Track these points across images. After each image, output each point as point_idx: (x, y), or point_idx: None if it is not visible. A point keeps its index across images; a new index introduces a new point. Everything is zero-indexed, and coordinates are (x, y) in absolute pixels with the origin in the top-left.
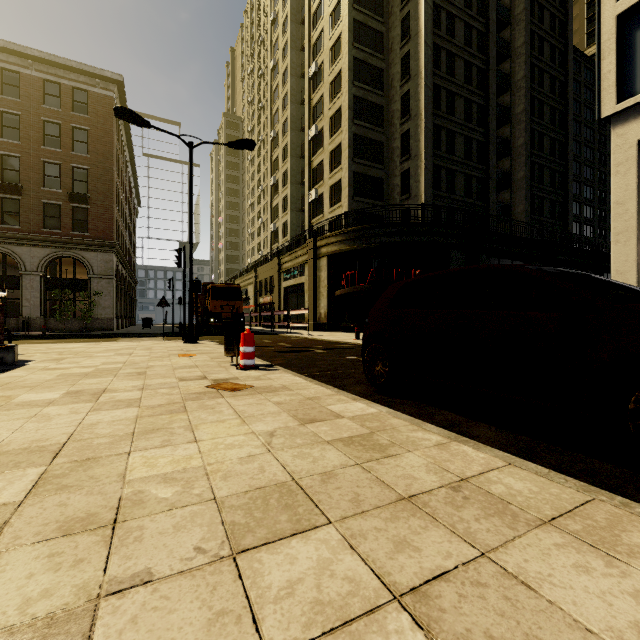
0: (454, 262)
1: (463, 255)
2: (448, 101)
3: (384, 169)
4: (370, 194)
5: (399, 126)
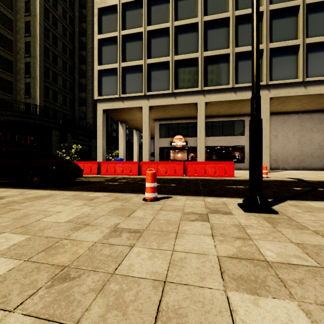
0: (54, 135)
1: (59, 132)
2: (54, 57)
3: (13, 76)
4: (2, 88)
5: (24, 57)
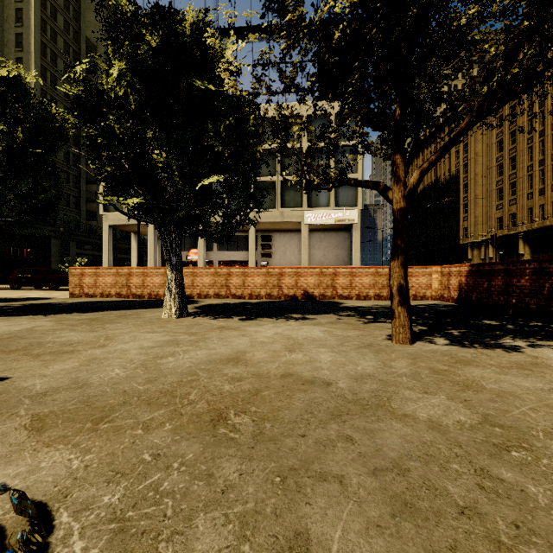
0: (54, 245)
1: (60, 242)
2: None
3: None
4: None
5: None
